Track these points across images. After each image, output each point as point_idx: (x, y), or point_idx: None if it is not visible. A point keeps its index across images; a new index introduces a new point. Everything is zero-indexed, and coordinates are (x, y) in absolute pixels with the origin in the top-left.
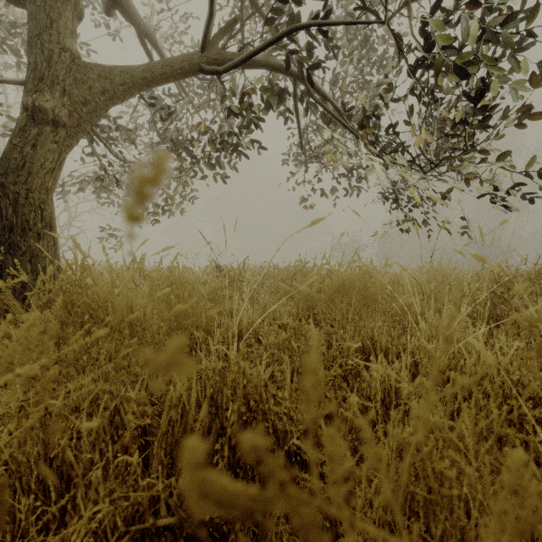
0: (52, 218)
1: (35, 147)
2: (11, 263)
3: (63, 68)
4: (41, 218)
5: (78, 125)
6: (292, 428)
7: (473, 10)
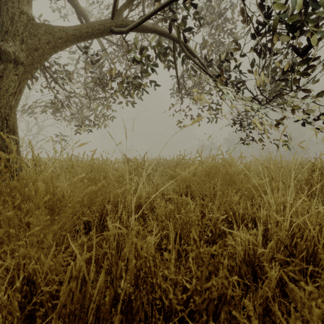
0: (14, 126)
1: (2, 78)
2: None
3: (22, 25)
4: (6, 126)
5: (32, 64)
6: (179, 307)
7: None
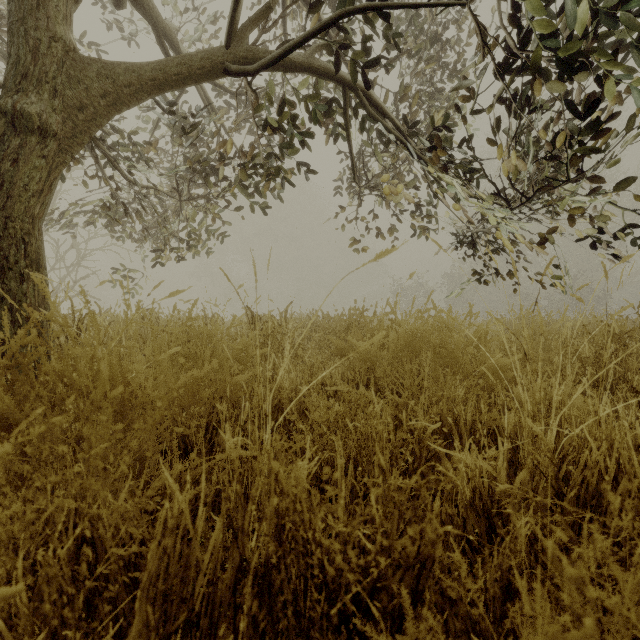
0: (39, 255)
1: (17, 163)
2: None
3: (54, 62)
4: (25, 255)
5: (73, 136)
6: (351, 577)
7: None
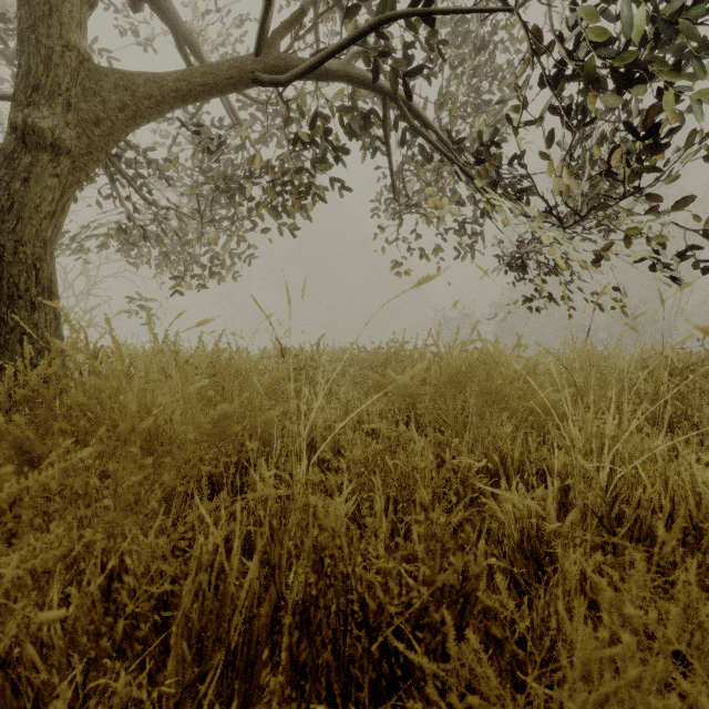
0: (51, 282)
1: (28, 182)
2: None
3: (68, 73)
4: (37, 282)
5: (88, 153)
6: (392, 609)
7: None
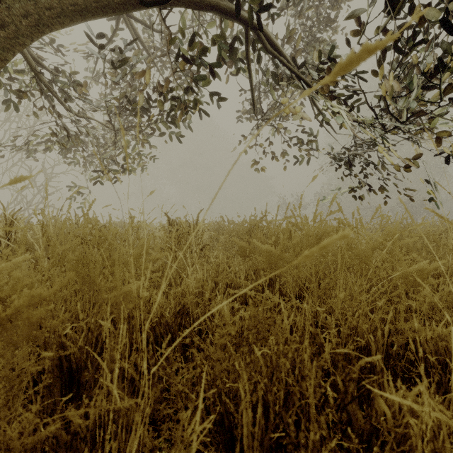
0: None
1: None
2: None
3: None
4: None
5: None
6: None
7: None
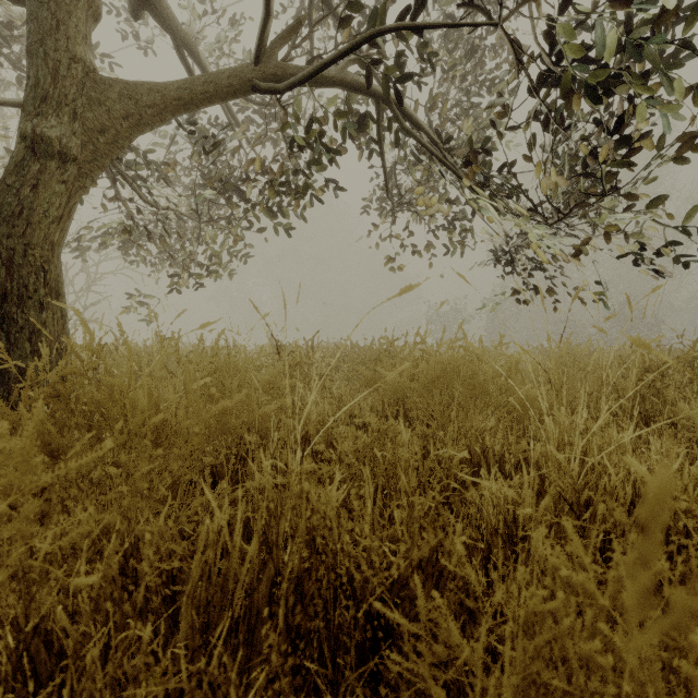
0: (58, 283)
1: (37, 189)
2: (4, 342)
3: (74, 84)
4: (45, 283)
5: (93, 160)
6: (374, 580)
7: (615, 8)
